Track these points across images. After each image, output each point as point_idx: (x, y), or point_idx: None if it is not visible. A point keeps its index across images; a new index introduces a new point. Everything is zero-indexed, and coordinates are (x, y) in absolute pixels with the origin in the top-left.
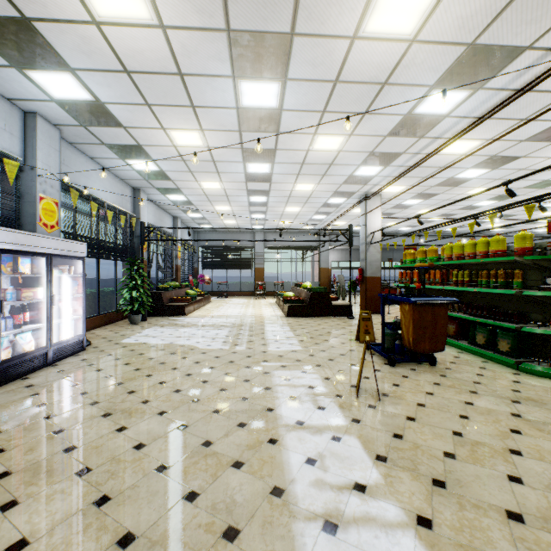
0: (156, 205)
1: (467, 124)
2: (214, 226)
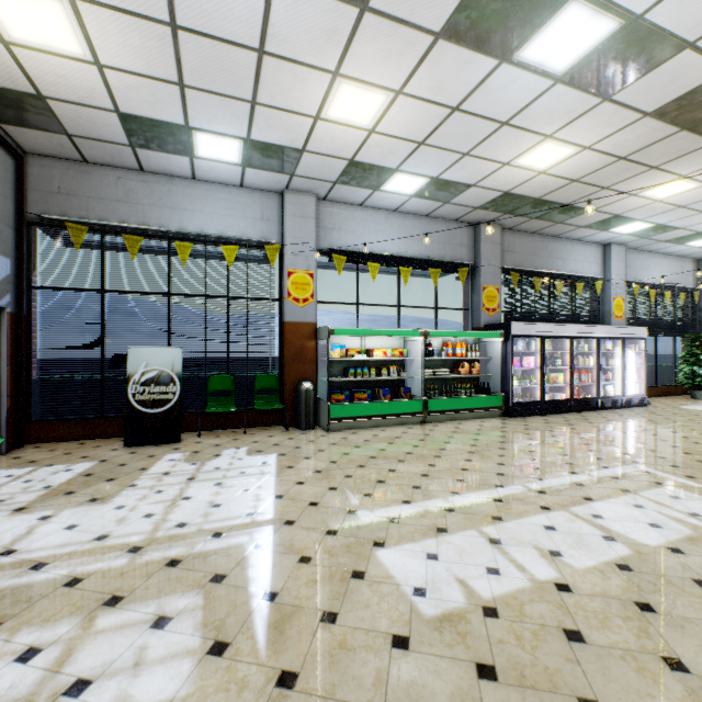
0: None
1: None
2: None
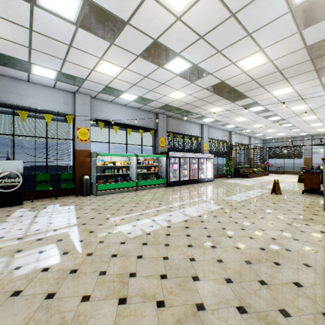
0: (239, 134)
1: None
2: (273, 137)
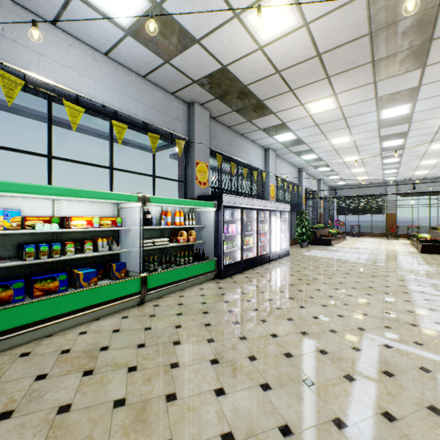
0: (308, 175)
1: None
2: (347, 182)
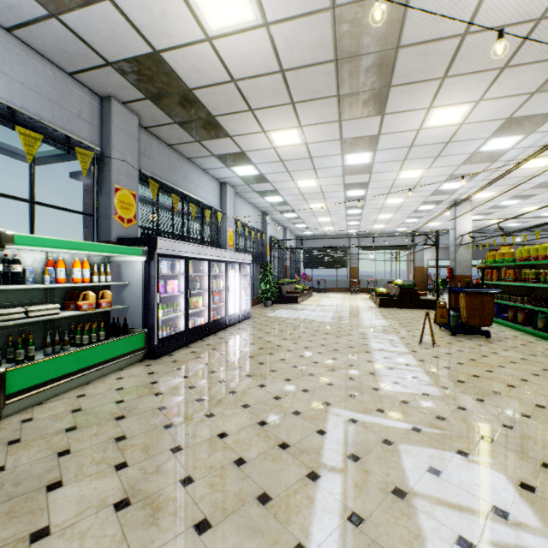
0: (274, 221)
1: (534, 150)
2: (314, 232)
